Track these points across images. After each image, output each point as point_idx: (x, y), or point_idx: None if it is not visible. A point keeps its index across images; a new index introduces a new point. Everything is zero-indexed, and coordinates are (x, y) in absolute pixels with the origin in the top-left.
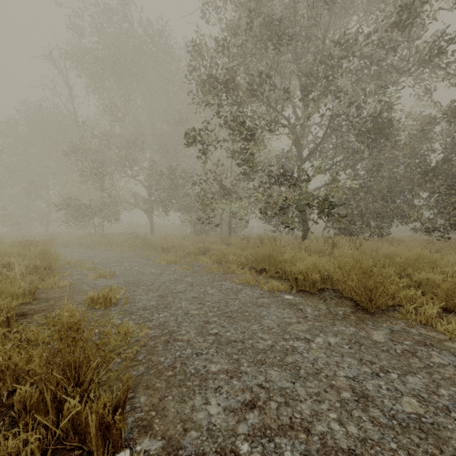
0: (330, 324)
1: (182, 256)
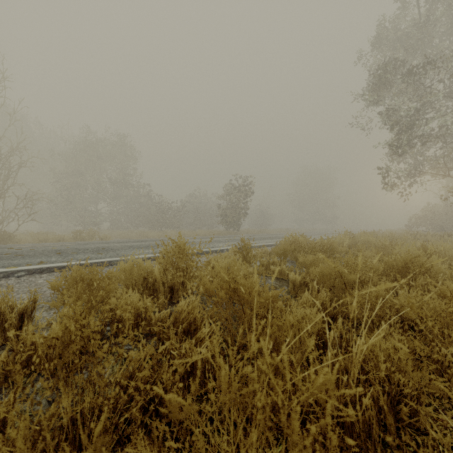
0: None
1: None
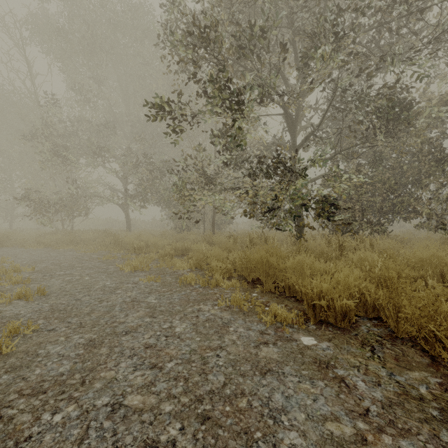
0: (434, 446)
1: (155, 258)
